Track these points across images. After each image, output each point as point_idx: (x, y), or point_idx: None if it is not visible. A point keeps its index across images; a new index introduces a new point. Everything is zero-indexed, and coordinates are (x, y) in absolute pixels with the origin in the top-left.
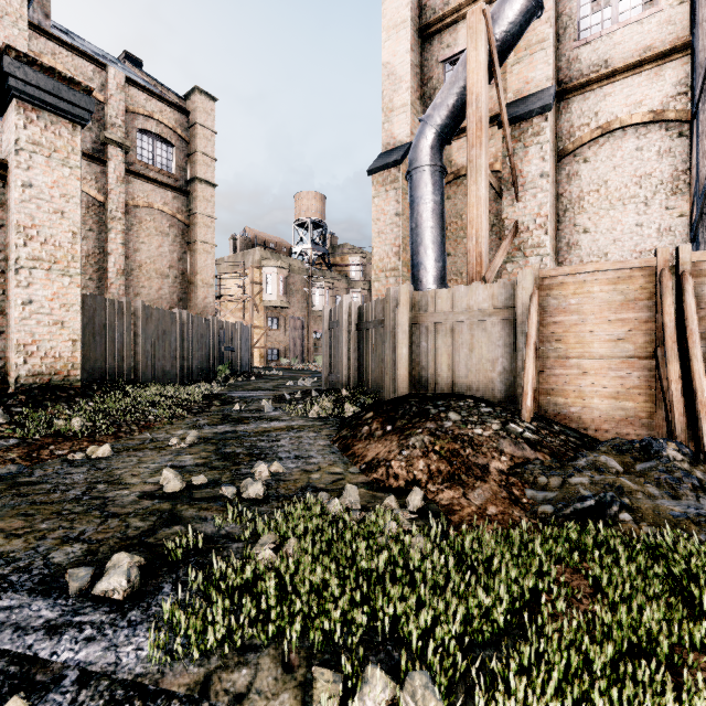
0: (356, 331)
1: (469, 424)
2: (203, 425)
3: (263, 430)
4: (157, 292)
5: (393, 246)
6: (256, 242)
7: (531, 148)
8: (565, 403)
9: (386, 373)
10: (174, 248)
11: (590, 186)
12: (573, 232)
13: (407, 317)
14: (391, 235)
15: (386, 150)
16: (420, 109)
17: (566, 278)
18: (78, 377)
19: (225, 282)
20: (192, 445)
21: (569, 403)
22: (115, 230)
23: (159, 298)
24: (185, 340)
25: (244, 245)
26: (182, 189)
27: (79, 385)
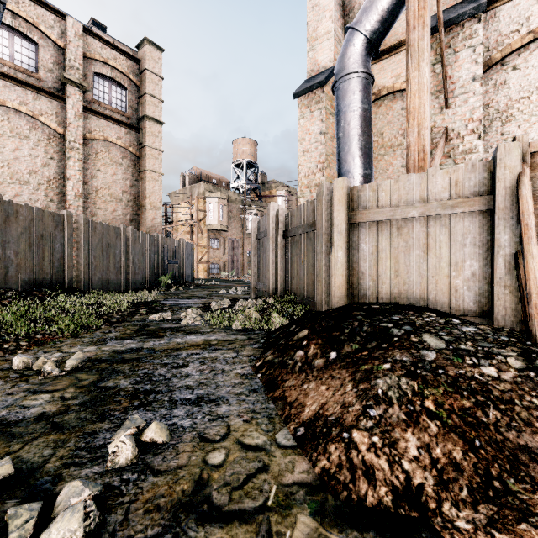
0: (284, 239)
1: (465, 356)
2: (109, 339)
3: (173, 348)
4: (111, 214)
5: (317, 163)
6: (201, 178)
7: (461, 52)
8: None
9: (318, 280)
10: (127, 176)
11: (520, 94)
12: (500, 141)
13: (344, 215)
14: (315, 153)
15: (310, 76)
16: (342, 38)
17: None
18: None
19: (177, 211)
20: (70, 372)
21: None
22: (73, 158)
23: (113, 218)
24: (130, 253)
25: (191, 181)
26: (133, 125)
27: None
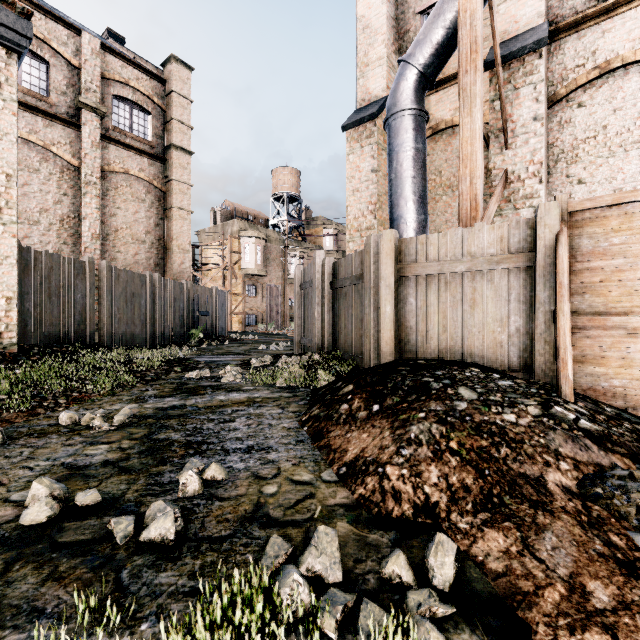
0: (331, 290)
1: (492, 405)
2: (149, 396)
3: (217, 405)
4: (133, 257)
5: (368, 204)
6: (235, 214)
7: (522, 89)
8: (604, 373)
9: (366, 335)
10: (151, 214)
11: (586, 133)
12: (565, 183)
13: (392, 268)
14: (366, 193)
15: (361, 106)
16: (396, 64)
17: (606, 210)
18: (14, 340)
19: (206, 252)
20: (119, 427)
21: (611, 373)
22: (90, 194)
23: (135, 263)
24: (157, 303)
25: (224, 217)
26: (158, 156)
27: (15, 349)
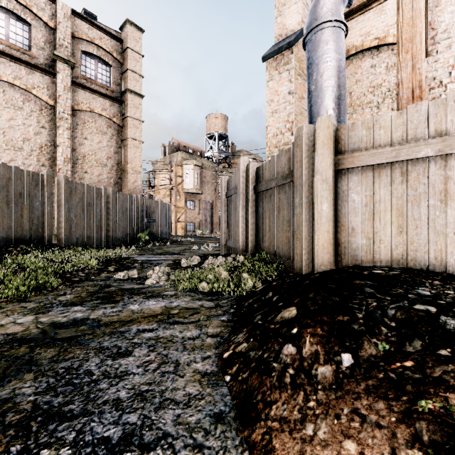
0: (254, 194)
1: None
2: (57, 304)
3: (123, 319)
4: (97, 177)
5: (286, 123)
6: (179, 148)
7: None
8: None
9: (296, 238)
10: (111, 144)
11: None
12: None
13: (330, 159)
14: (284, 113)
15: (278, 41)
16: (309, 3)
17: None
18: None
19: (158, 177)
20: None
21: None
22: (62, 127)
23: (99, 181)
24: (111, 212)
25: (171, 150)
26: (117, 98)
27: None
